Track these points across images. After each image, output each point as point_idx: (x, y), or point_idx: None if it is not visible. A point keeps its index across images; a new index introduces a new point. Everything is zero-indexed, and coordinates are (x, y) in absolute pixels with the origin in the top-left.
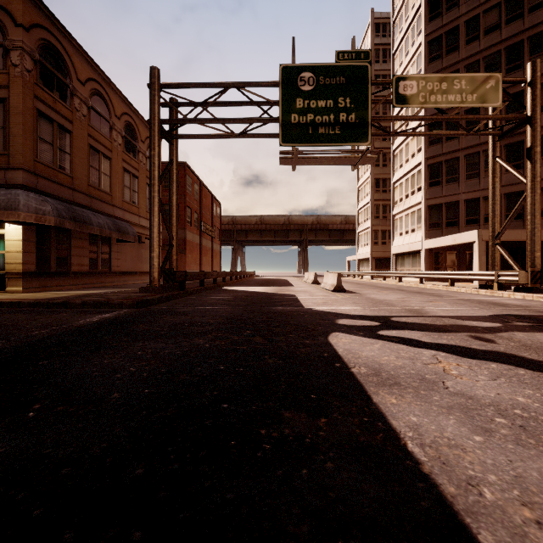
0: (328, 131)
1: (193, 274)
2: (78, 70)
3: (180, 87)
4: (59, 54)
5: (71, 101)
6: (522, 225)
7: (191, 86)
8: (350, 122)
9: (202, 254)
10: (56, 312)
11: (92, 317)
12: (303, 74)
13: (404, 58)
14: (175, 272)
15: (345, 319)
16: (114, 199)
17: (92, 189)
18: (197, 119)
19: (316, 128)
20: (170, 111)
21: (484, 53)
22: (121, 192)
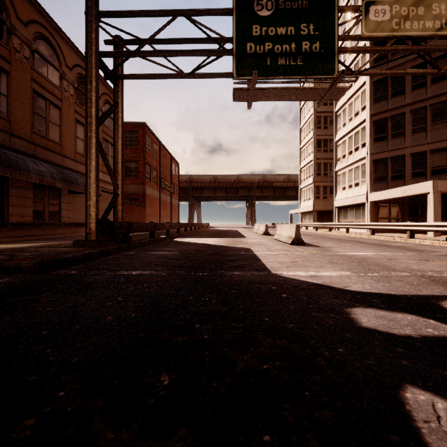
0: (289, 61)
1: (140, 225)
2: (18, 8)
3: (121, 16)
4: None
5: (9, 39)
6: None
7: (133, 14)
8: (314, 52)
9: (161, 207)
10: None
11: None
12: None
13: (347, 24)
14: (112, 223)
15: (362, 308)
16: (64, 150)
17: (36, 137)
18: (140, 51)
19: (275, 59)
20: (114, 50)
21: None
22: (73, 143)
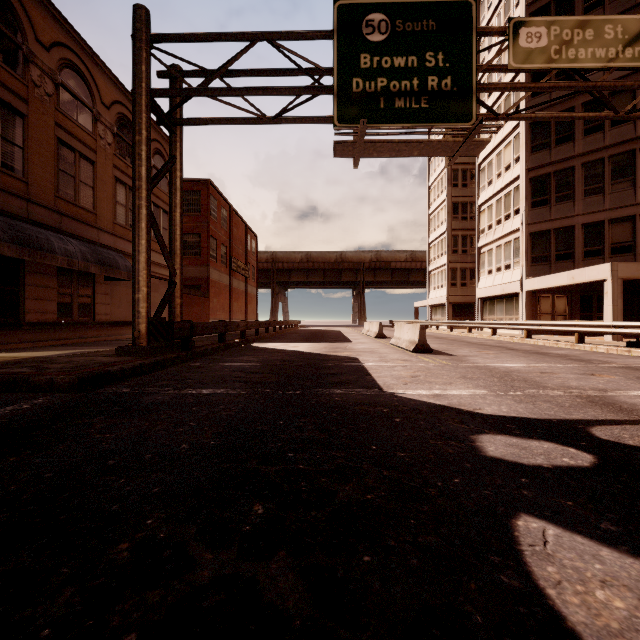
0: (410, 104)
1: (206, 326)
2: (38, 27)
3: (181, 40)
4: None
5: (25, 70)
6: None
7: (198, 37)
8: (444, 90)
9: (232, 298)
10: None
11: None
12: (370, 15)
13: (494, 41)
14: (169, 324)
15: (492, 435)
16: (99, 220)
17: (62, 203)
18: (207, 88)
19: (391, 100)
20: (171, 85)
21: None
22: (112, 210)
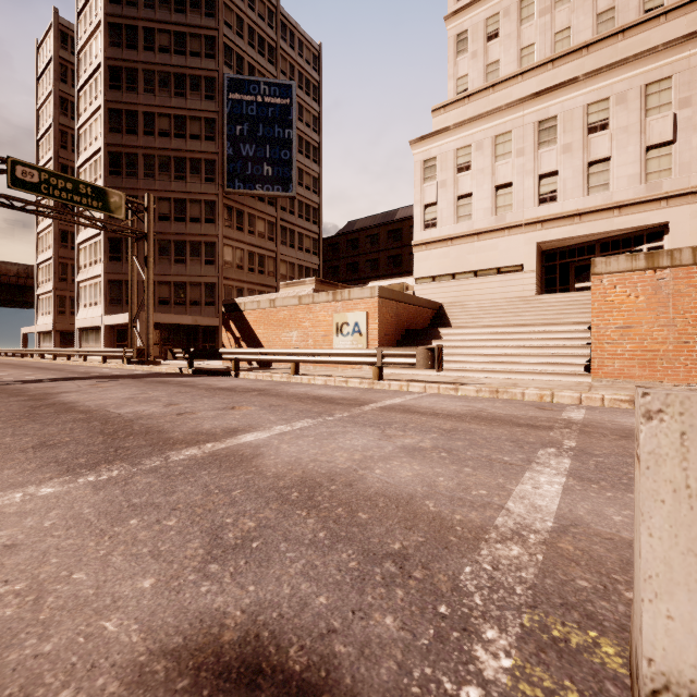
0: None
1: None
2: None
3: None
4: None
5: None
6: (185, 310)
7: None
8: None
9: None
10: None
11: None
12: None
13: (88, 105)
14: None
15: None
16: None
17: None
18: None
19: None
20: None
21: (159, 152)
22: None
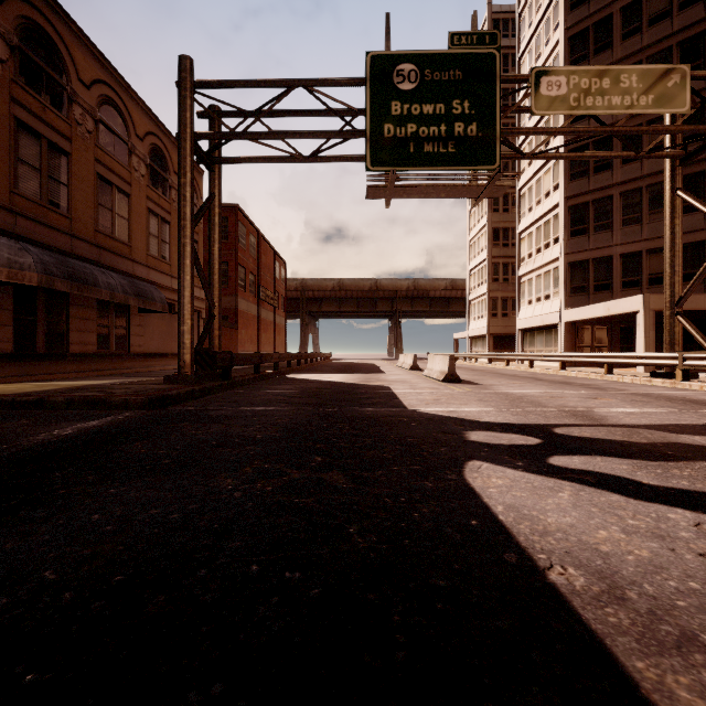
0: (438, 148)
1: (243, 357)
2: (80, 67)
3: (223, 87)
4: (51, 41)
5: (69, 110)
6: (702, 288)
7: (239, 84)
8: (470, 136)
9: (260, 329)
10: (15, 417)
11: (66, 427)
12: (401, 66)
13: (534, 62)
14: (214, 354)
15: (479, 431)
16: (134, 252)
17: (101, 237)
18: (247, 132)
19: (421, 145)
20: (210, 124)
21: (647, 52)
22: (145, 242)
